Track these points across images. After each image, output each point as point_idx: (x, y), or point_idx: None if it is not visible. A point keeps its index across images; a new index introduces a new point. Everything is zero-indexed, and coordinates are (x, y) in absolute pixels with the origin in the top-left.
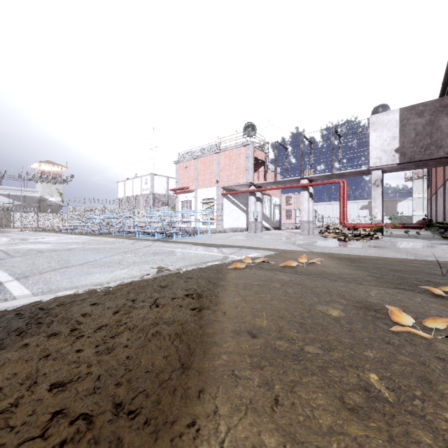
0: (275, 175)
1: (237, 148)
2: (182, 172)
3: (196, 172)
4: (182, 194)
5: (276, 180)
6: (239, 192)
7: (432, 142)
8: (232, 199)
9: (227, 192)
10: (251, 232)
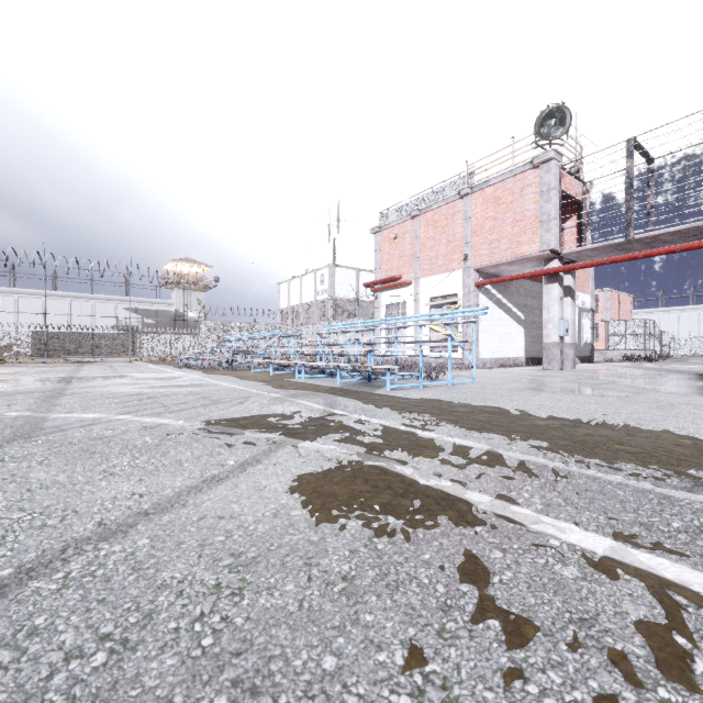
0: (628, 224)
1: (516, 176)
2: (387, 248)
3: (416, 244)
4: (387, 292)
5: (630, 236)
6: (521, 277)
7: None
8: (496, 295)
9: (487, 279)
10: (551, 369)
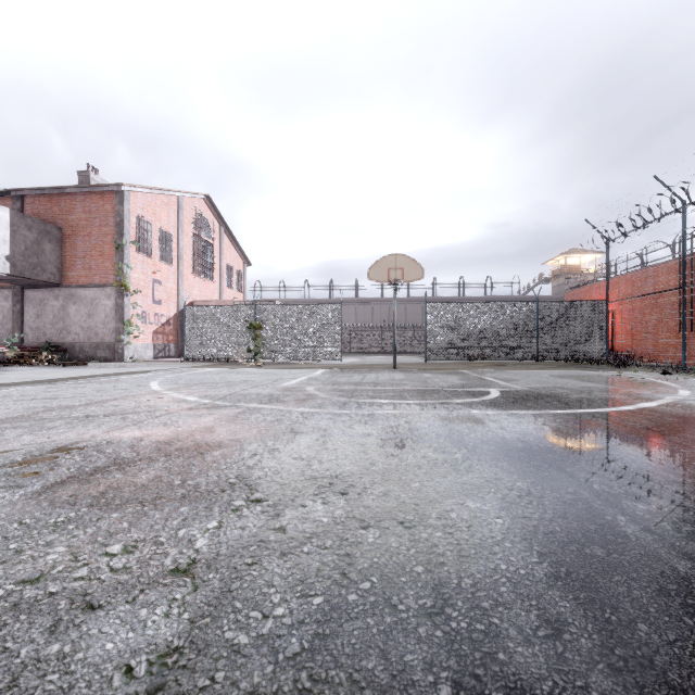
0: None
1: None
2: None
3: None
4: None
5: None
6: None
7: (39, 263)
8: None
9: None
10: None
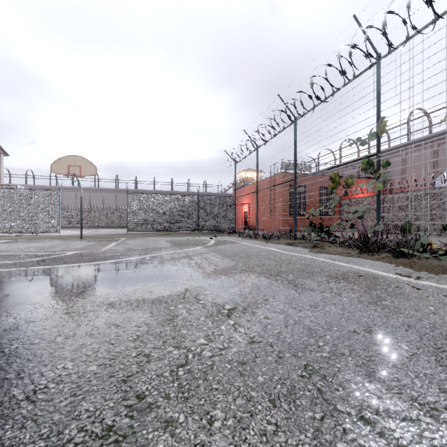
0: None
1: None
2: None
3: None
4: None
5: None
6: None
7: None
8: None
9: None
10: None
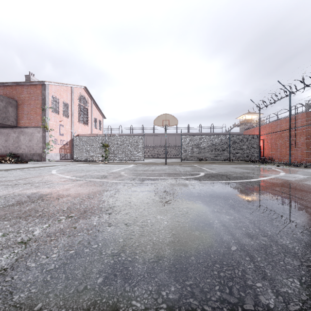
0: None
1: None
2: None
3: None
4: None
5: None
6: None
7: (6, 116)
8: None
9: None
10: None
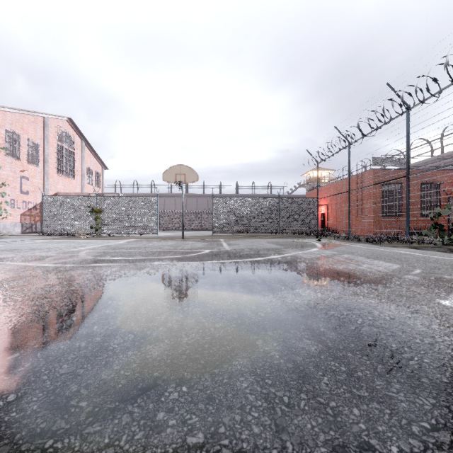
0: None
1: None
2: None
3: None
4: None
5: None
6: None
7: None
8: None
9: None
10: None
